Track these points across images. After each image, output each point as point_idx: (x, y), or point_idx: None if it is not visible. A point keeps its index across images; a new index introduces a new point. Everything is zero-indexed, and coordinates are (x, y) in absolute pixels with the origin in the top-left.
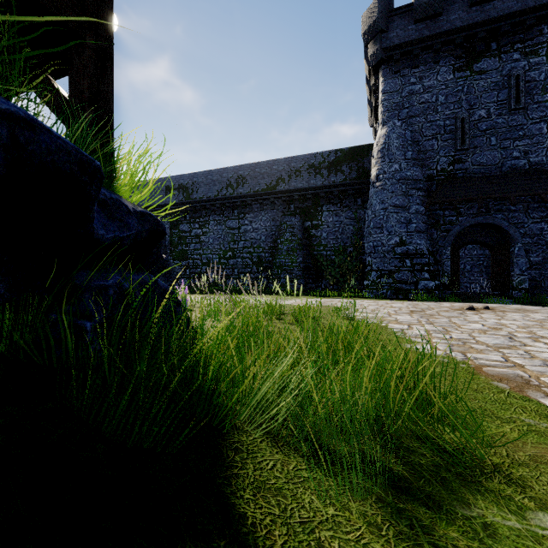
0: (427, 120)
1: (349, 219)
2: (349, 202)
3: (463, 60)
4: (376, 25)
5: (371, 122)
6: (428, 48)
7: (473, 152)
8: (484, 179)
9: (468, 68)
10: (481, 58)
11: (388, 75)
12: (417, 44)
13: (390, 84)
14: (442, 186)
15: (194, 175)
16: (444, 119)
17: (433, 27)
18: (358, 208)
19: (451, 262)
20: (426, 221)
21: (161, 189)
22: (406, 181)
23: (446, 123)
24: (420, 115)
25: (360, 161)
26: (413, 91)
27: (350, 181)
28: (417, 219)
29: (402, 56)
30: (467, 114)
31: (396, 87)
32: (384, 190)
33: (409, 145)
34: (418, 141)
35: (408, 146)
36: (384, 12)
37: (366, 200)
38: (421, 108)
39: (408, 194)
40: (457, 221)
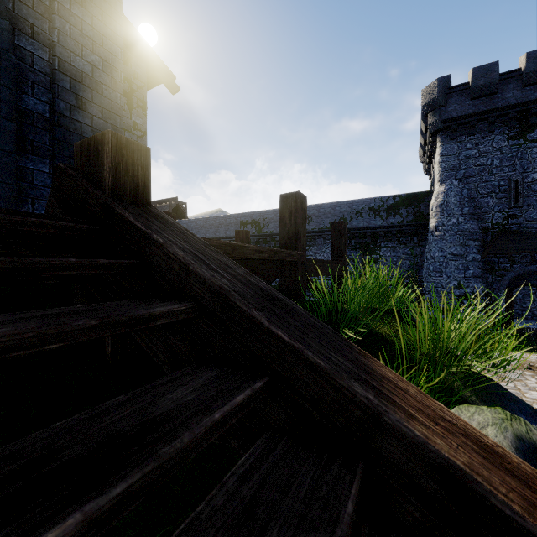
0: (483, 180)
1: (406, 255)
2: (406, 240)
3: (517, 130)
4: (435, 101)
5: (421, 159)
6: (484, 119)
7: (527, 210)
8: (536, 234)
9: (522, 137)
10: (534, 129)
11: (446, 141)
12: (473, 116)
13: (448, 148)
14: (497, 238)
15: (265, 213)
16: (499, 180)
17: (489, 103)
18: (414, 245)
19: (505, 302)
20: (482, 266)
21: (236, 223)
22: (463, 233)
23: (501, 184)
24: (476, 175)
25: (416, 206)
26: (470, 155)
27: (407, 223)
28: (473, 266)
29: (459, 125)
30: (521, 177)
31: (453, 151)
32: (442, 240)
33: (466, 202)
34: (474, 198)
35: (465, 203)
36: (442, 90)
37: (422, 239)
38: (477, 170)
39: (465, 244)
40: (511, 268)
